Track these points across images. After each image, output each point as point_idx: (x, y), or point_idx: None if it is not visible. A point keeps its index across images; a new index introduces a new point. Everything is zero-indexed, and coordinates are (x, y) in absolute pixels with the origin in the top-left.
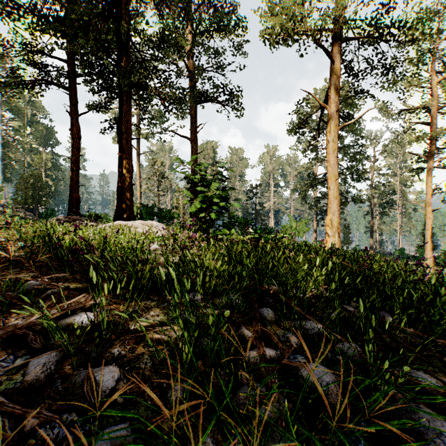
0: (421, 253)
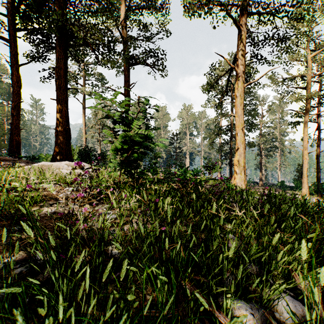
0: (297, 184)
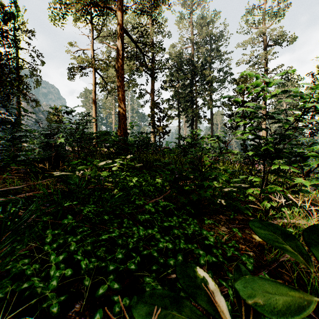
0: None
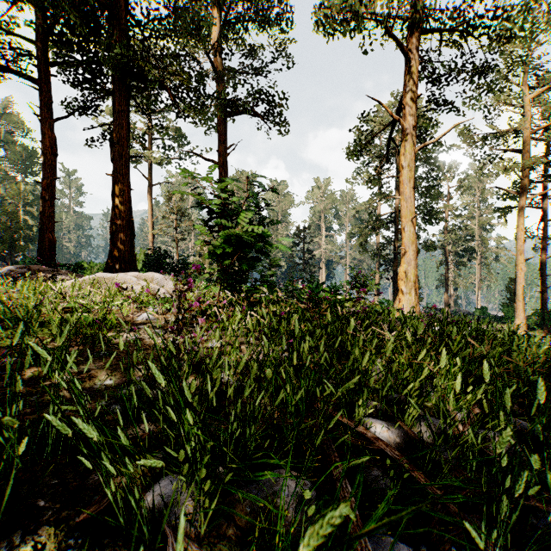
0: (508, 313)
